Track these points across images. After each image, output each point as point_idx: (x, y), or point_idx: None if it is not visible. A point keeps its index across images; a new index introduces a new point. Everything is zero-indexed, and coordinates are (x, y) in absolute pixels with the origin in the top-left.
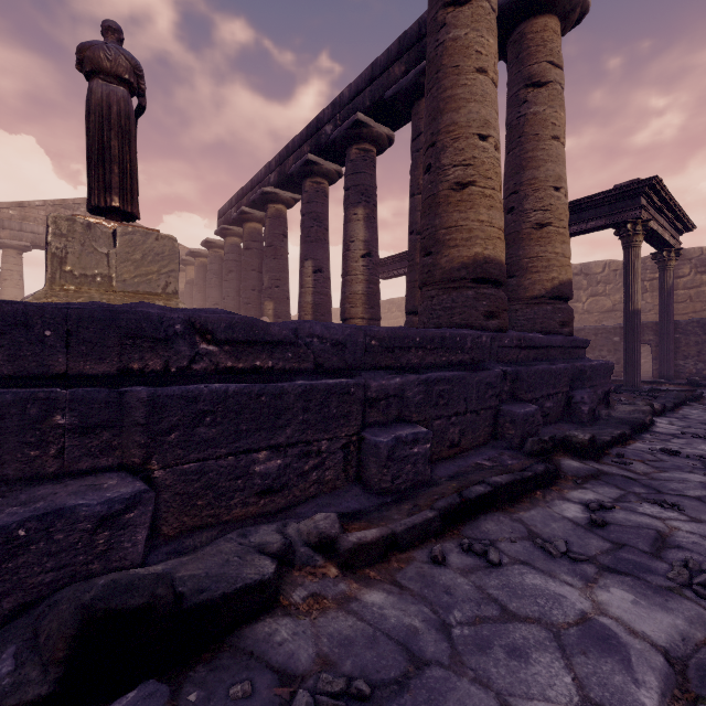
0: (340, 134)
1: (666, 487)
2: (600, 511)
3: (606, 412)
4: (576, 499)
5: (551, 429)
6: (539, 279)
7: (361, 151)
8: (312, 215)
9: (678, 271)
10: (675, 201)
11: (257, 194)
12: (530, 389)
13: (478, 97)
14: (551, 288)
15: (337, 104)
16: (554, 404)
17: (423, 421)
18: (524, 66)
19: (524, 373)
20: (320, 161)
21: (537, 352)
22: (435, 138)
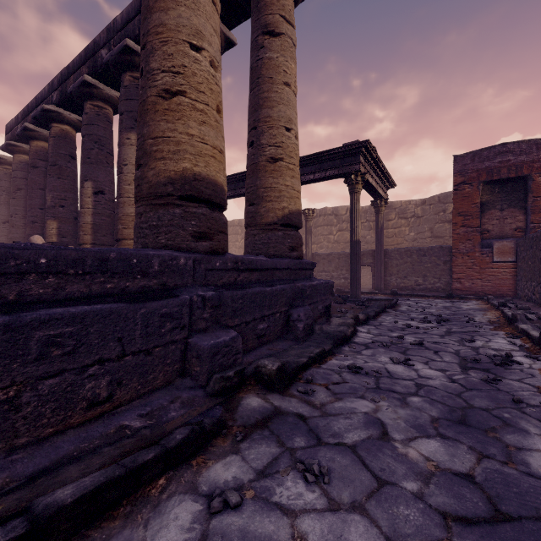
0: (112, 57)
1: (330, 429)
2: (222, 513)
3: (319, 326)
4: (208, 484)
5: (263, 351)
6: (273, 208)
7: (135, 79)
8: (93, 137)
9: (389, 216)
10: (382, 163)
11: (38, 111)
12: (237, 314)
13: (189, 3)
14: (282, 216)
15: (111, 29)
16: (271, 324)
17: (9, 387)
18: (262, 15)
19: (228, 297)
20: (99, 85)
21: (261, 274)
22: (145, 39)
